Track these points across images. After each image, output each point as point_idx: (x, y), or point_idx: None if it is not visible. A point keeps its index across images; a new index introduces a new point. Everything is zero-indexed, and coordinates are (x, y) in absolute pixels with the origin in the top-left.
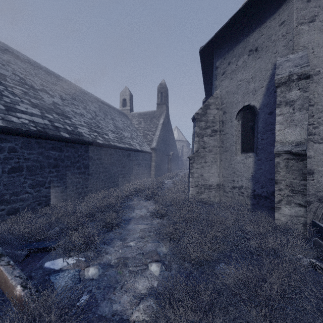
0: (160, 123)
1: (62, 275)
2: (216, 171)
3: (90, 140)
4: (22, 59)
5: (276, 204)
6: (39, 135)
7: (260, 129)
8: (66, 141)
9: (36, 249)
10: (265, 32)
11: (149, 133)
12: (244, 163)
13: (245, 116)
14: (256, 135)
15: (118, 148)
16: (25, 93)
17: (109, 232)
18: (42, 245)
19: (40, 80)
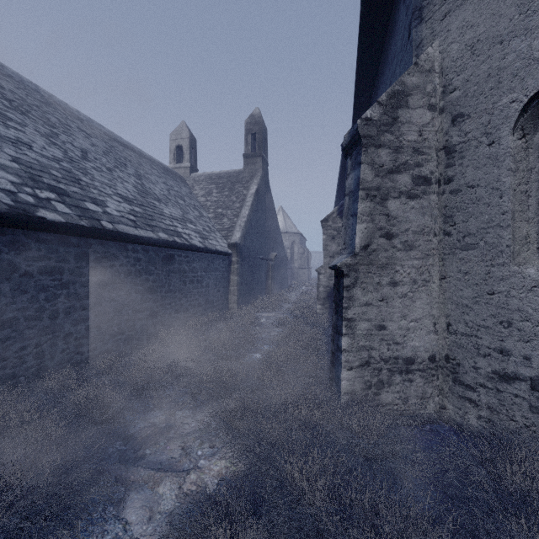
0: (250, 194)
1: None
2: (428, 314)
3: None
4: None
5: None
6: None
7: None
8: None
9: None
10: None
11: (226, 214)
12: None
13: None
14: None
15: (130, 240)
16: None
17: None
18: None
19: None
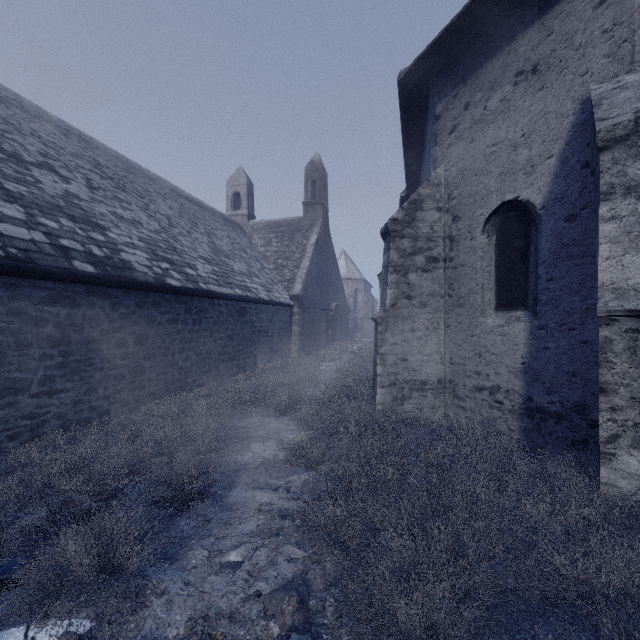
0: (310, 244)
1: None
2: (437, 351)
3: (149, 278)
4: (3, 98)
5: (604, 445)
6: (11, 267)
7: (543, 257)
8: (88, 281)
9: None
10: (558, 26)
11: (287, 265)
12: (502, 333)
13: (504, 225)
14: (532, 269)
15: (217, 297)
16: None
17: (181, 514)
18: None
19: (40, 144)
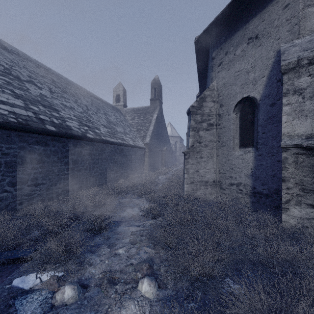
0: (153, 119)
1: (30, 298)
2: (213, 167)
3: (79, 134)
4: (10, 50)
5: (284, 204)
6: (20, 127)
7: (260, 122)
8: (52, 134)
9: (6, 260)
10: (267, 17)
11: (142, 129)
12: (242, 158)
13: (243, 108)
14: (256, 128)
15: (110, 143)
16: (9, 83)
17: (96, 236)
18: (15, 255)
19: (28, 72)
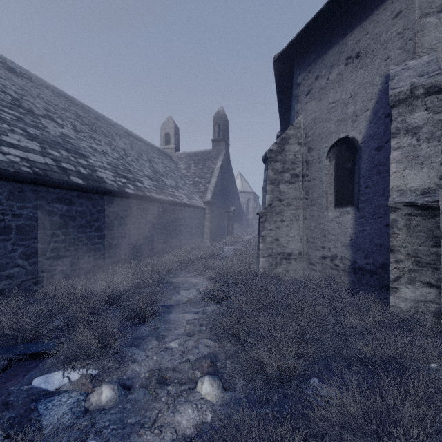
0: (217, 167)
1: (57, 401)
2: (298, 234)
3: (115, 188)
4: (19, 73)
5: (392, 283)
6: (36, 179)
7: (363, 173)
8: (79, 189)
9: (22, 355)
10: (371, 29)
11: (201, 181)
12: (338, 222)
13: (340, 153)
14: (356, 181)
15: (157, 201)
16: (19, 119)
17: (140, 325)
18: (33, 348)
19: (43, 103)
